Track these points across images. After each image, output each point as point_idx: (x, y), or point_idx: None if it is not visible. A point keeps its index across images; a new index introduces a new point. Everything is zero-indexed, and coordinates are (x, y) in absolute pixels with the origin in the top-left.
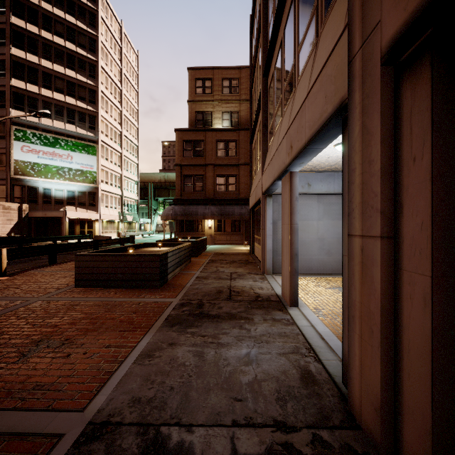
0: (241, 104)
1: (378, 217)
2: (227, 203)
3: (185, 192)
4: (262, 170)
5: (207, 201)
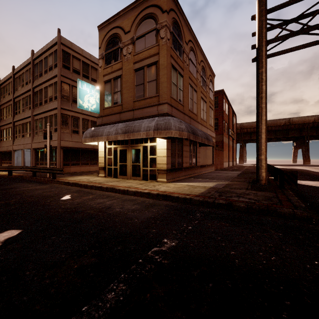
0: None
1: (32, 157)
2: None
3: None
4: (13, 144)
5: None
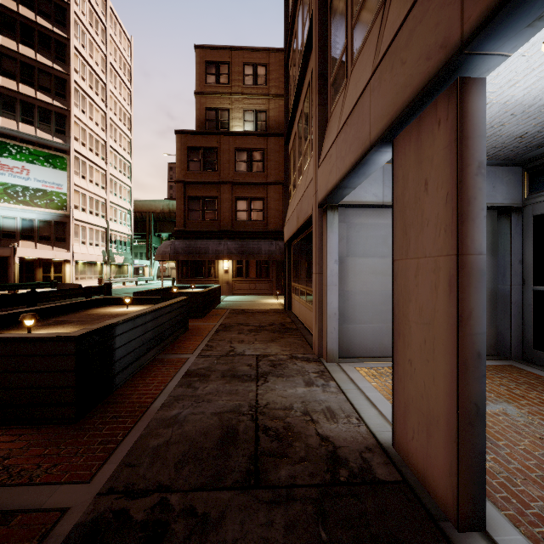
0: (270, 101)
1: None
2: (250, 237)
3: (190, 221)
4: (317, 160)
5: (223, 234)
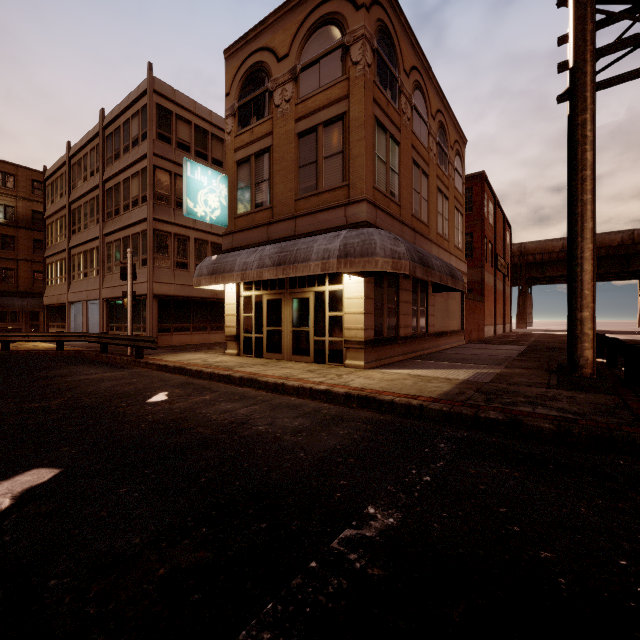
0: (18, 201)
1: (102, 316)
2: (2, 295)
3: None
4: (68, 291)
5: None
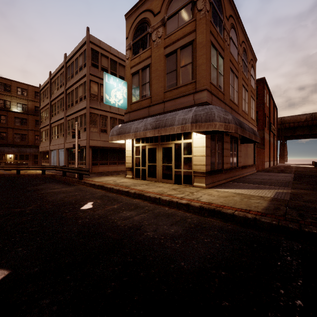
0: (28, 102)
1: (65, 157)
2: (21, 147)
3: None
4: (50, 144)
5: (9, 145)
